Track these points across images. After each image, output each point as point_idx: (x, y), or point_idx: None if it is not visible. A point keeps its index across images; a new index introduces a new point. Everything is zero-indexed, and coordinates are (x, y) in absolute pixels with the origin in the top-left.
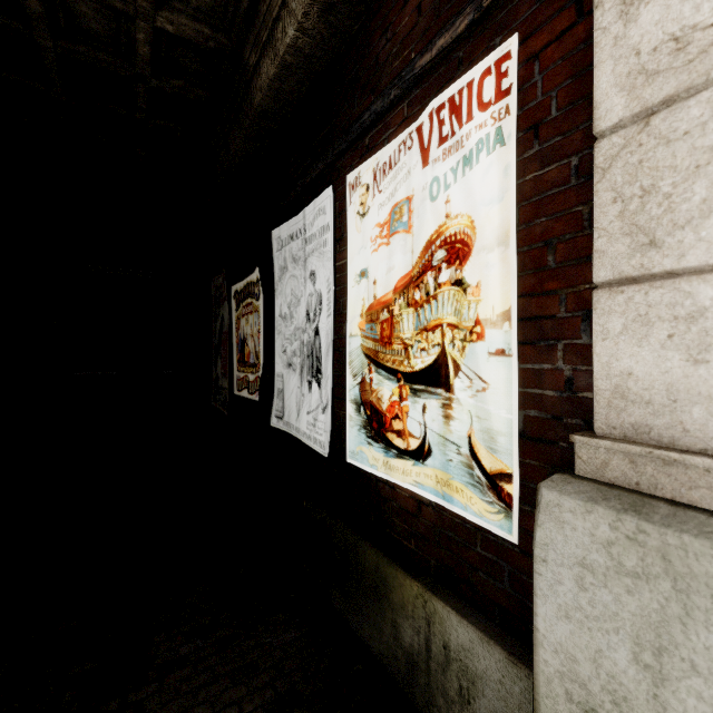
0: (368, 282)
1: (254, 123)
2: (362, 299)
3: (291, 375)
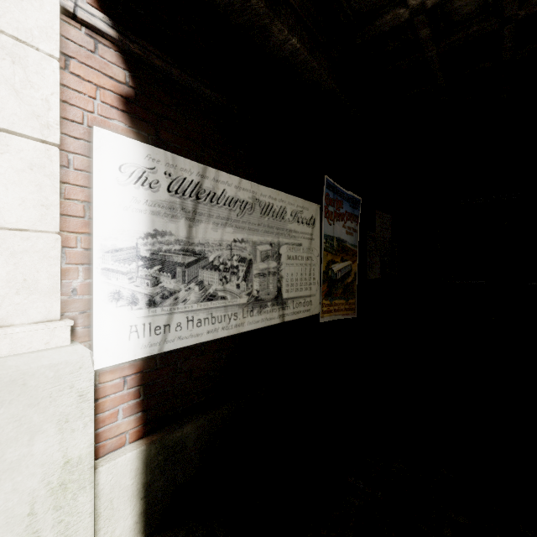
0: None
1: None
2: None
3: None
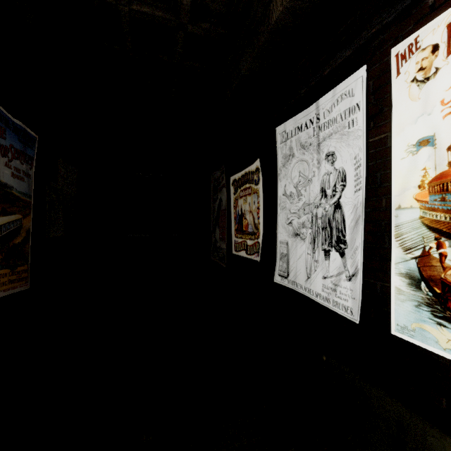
0: (435, 149)
1: (267, 40)
2: (422, 169)
3: (298, 243)
